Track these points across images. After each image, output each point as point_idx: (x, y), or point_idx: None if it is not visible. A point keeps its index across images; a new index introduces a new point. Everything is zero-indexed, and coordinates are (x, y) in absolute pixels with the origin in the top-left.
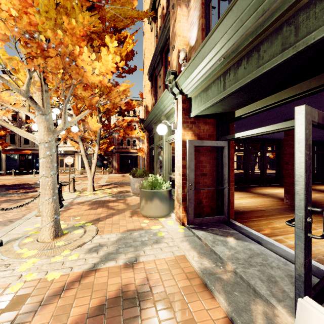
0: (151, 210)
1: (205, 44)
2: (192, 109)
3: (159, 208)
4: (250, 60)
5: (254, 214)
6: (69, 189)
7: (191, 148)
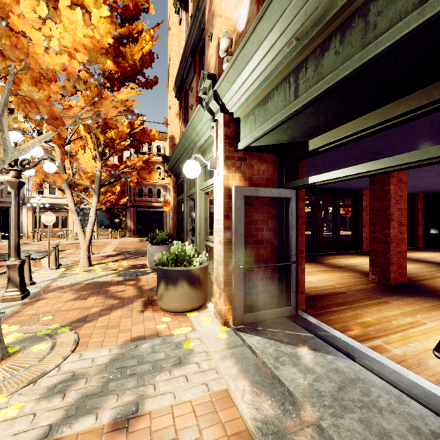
0: (174, 300)
1: (264, 15)
2: (240, 136)
3: (187, 296)
4: (347, 36)
5: (333, 301)
6: (49, 263)
7: (238, 200)
